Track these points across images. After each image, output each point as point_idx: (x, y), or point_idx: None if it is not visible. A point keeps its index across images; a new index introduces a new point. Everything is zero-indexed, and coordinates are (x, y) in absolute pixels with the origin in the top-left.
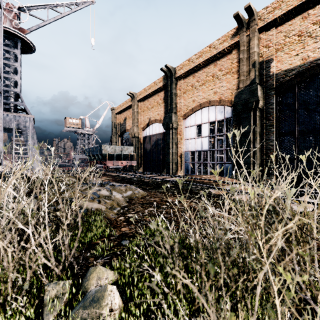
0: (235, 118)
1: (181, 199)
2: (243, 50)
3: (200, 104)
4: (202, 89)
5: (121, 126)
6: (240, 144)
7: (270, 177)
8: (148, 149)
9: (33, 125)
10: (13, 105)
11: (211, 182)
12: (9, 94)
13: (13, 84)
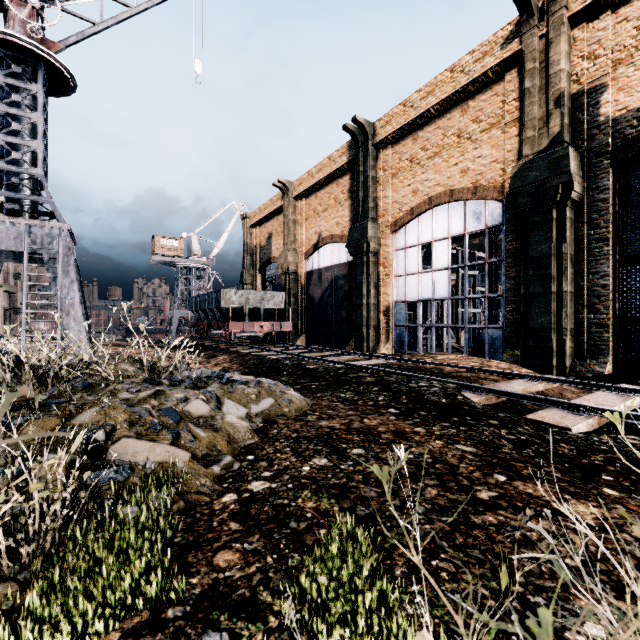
0: (511, 225)
1: (537, 631)
2: (531, 70)
3: (429, 199)
4: (435, 166)
5: (262, 252)
6: (525, 285)
7: (600, 360)
8: (316, 298)
9: (69, 246)
10: (28, 203)
11: (462, 373)
12: (18, 179)
13: (28, 159)
